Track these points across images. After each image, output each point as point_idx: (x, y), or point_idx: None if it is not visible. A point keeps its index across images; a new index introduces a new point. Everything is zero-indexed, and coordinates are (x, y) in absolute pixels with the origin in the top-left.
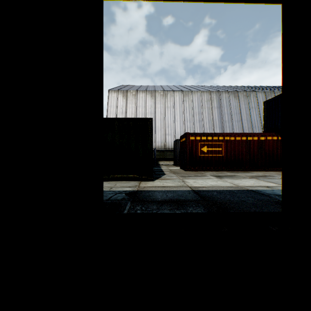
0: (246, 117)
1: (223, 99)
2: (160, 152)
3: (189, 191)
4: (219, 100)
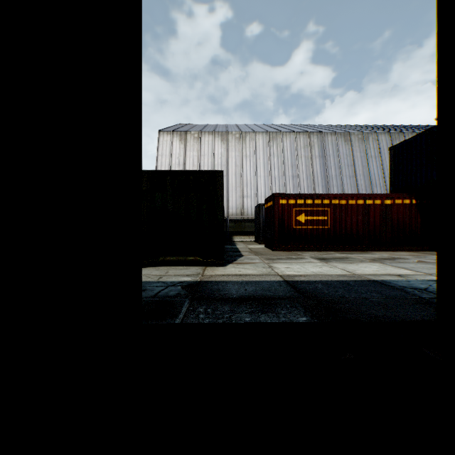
0: (362, 171)
1: (328, 144)
2: (234, 223)
3: (279, 283)
4: (323, 145)
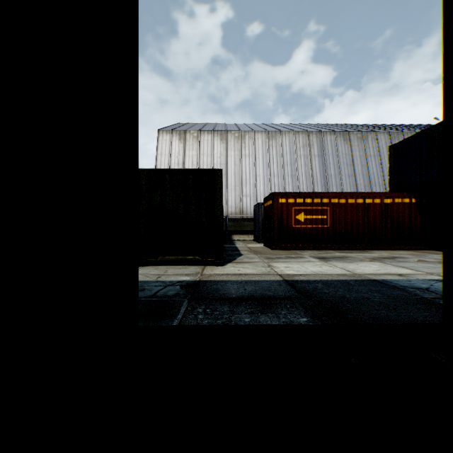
0: (361, 170)
1: (327, 143)
2: (234, 222)
3: (279, 282)
4: (322, 144)
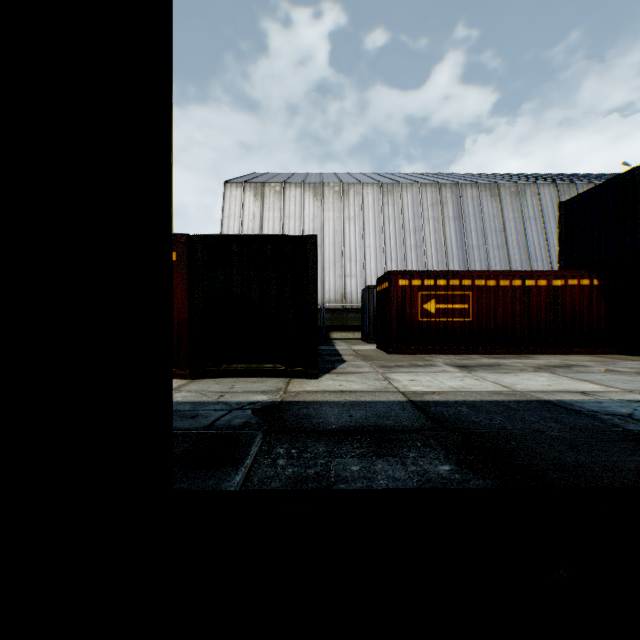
0: (517, 239)
1: (467, 200)
2: (333, 314)
3: (402, 404)
4: (459, 202)
